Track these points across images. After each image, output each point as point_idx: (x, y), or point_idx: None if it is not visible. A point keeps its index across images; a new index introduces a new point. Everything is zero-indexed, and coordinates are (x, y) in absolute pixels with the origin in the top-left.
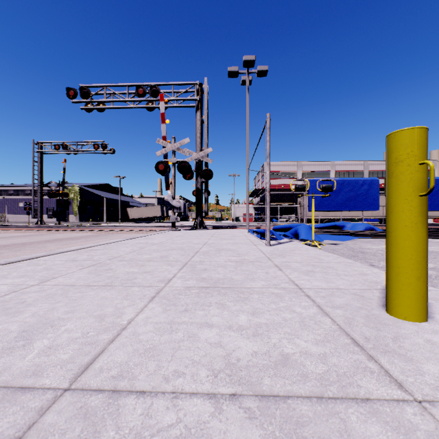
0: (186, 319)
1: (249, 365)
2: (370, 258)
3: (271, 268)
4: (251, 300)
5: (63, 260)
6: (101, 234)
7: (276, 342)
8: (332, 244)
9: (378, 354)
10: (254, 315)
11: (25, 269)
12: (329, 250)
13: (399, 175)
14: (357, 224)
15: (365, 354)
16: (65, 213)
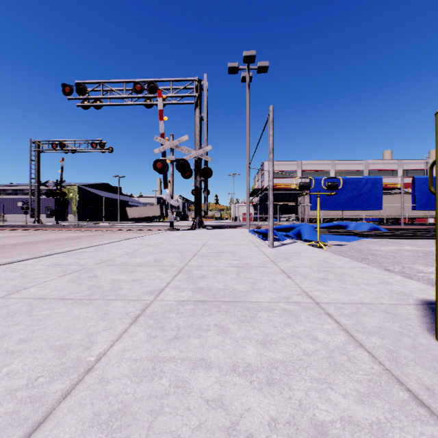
0: (176, 353)
1: None
2: (383, 262)
3: (278, 275)
4: (259, 321)
5: (45, 264)
6: (97, 234)
7: (301, 398)
8: (337, 245)
9: None
10: (265, 346)
11: None
12: (336, 252)
13: None
14: (361, 224)
15: None
16: (64, 213)
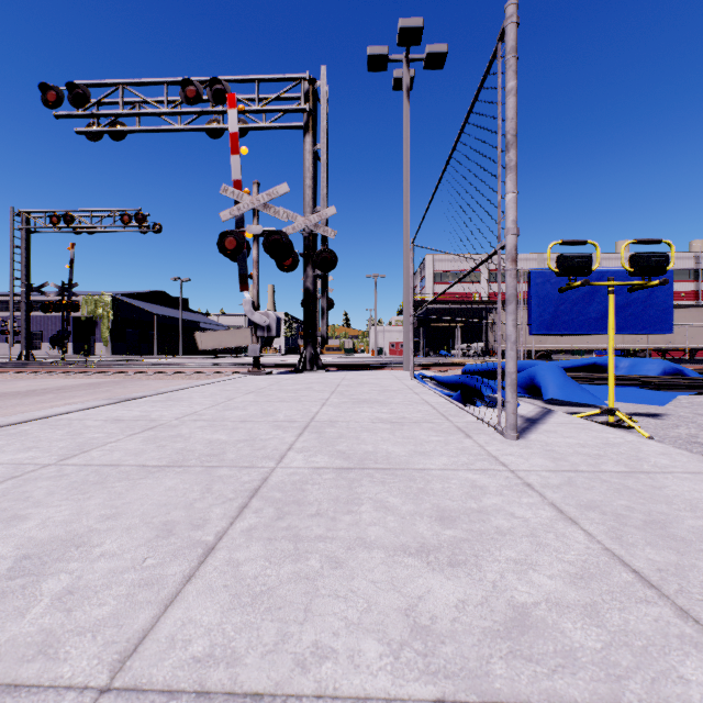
0: None
1: None
2: None
3: None
4: None
5: None
6: (110, 382)
7: None
8: (645, 416)
9: None
10: None
11: None
12: (692, 447)
13: None
14: (643, 362)
15: None
16: (89, 341)
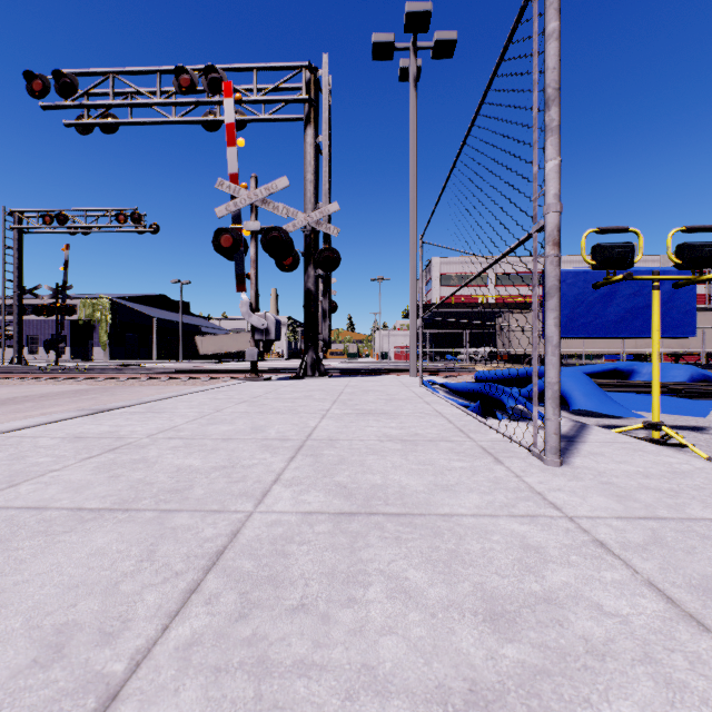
0: None
1: None
2: None
3: None
4: None
5: None
6: (99, 389)
7: None
8: (689, 430)
9: None
10: None
11: None
12: None
13: None
14: (668, 367)
15: None
16: (87, 345)
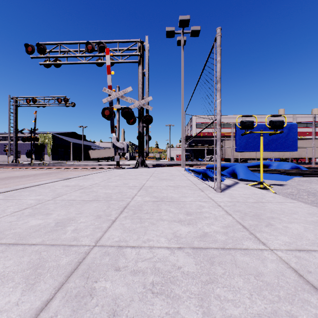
0: None
1: None
2: None
3: (313, 307)
4: None
5: None
6: (55, 172)
7: None
8: (277, 185)
9: None
10: None
11: None
12: (289, 196)
13: None
14: (283, 163)
15: None
16: (41, 154)
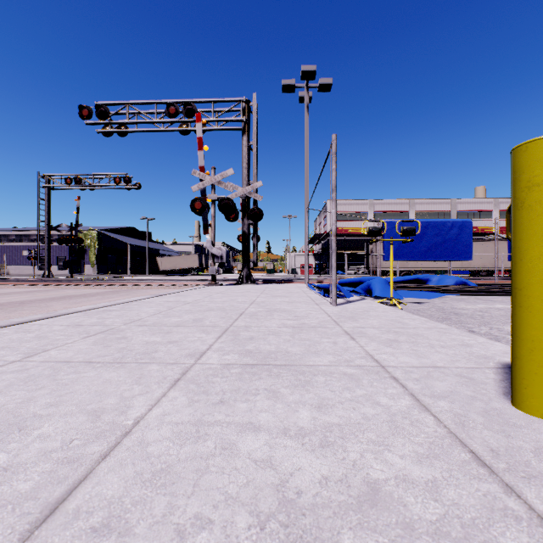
0: (221, 416)
1: (316, 503)
2: (468, 322)
3: (340, 336)
4: (315, 385)
5: (64, 325)
6: (122, 290)
7: (356, 459)
8: (415, 303)
9: (519, 481)
10: (320, 411)
11: (10, 338)
12: (412, 311)
13: (534, 205)
14: (445, 277)
15: (498, 483)
16: (80, 264)
